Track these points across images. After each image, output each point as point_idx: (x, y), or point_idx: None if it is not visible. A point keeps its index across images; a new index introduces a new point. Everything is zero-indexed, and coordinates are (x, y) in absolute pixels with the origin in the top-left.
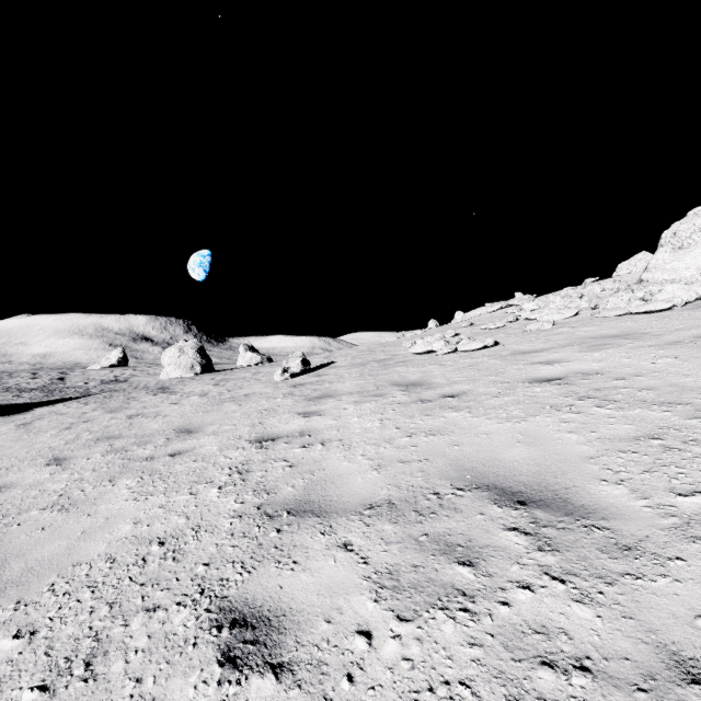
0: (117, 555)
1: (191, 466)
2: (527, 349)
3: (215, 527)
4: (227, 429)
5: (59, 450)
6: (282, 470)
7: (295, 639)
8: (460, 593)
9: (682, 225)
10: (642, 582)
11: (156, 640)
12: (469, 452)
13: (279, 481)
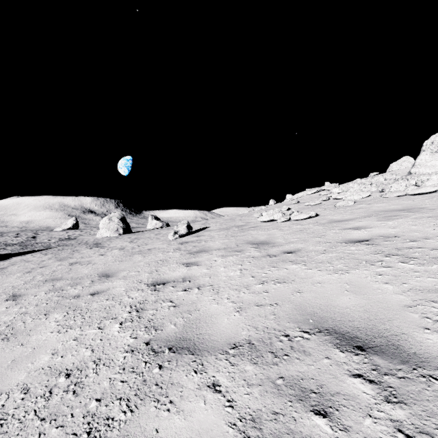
0: (31, 386)
1: (103, 303)
2: (339, 219)
3: (111, 361)
4: (133, 275)
5: (18, 289)
6: (167, 309)
7: None
8: None
9: (437, 136)
10: None
11: None
12: (309, 299)
13: (165, 319)
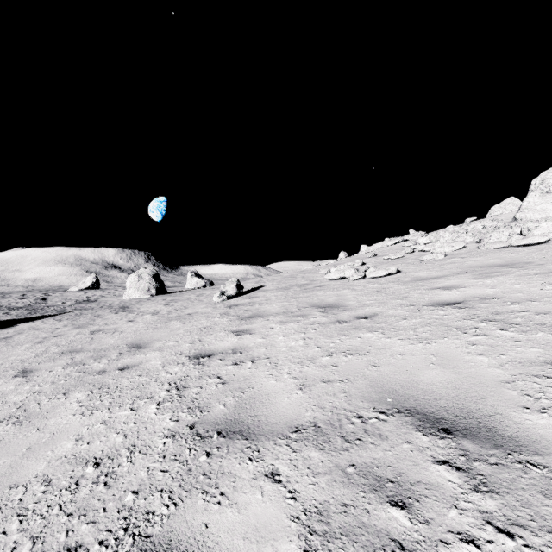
0: (53, 477)
1: (136, 380)
2: (426, 276)
3: (149, 447)
4: (170, 345)
5: (28, 363)
6: (215, 387)
7: None
8: (397, 545)
9: (549, 173)
10: None
11: None
12: (387, 373)
13: (212, 398)
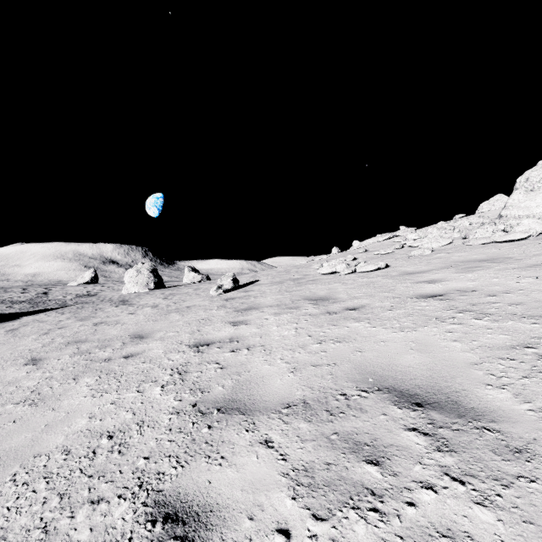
0: (72, 448)
1: (140, 366)
2: (412, 271)
3: (156, 422)
4: (171, 336)
5: (37, 352)
6: (214, 371)
7: (220, 536)
8: (369, 492)
9: (533, 172)
10: (536, 485)
11: (96, 533)
12: (370, 358)
13: (212, 381)
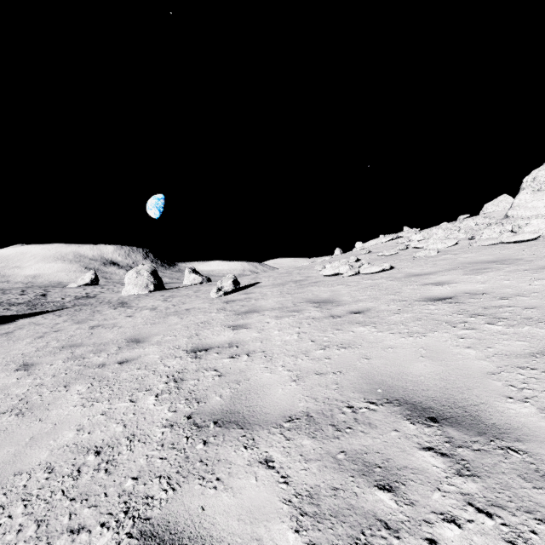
0: (56, 465)
1: (134, 373)
2: (418, 272)
3: (147, 436)
4: (168, 340)
5: (29, 357)
6: (211, 379)
7: None
8: (383, 525)
9: (540, 171)
10: None
11: None
12: (378, 366)
13: (209, 390)
